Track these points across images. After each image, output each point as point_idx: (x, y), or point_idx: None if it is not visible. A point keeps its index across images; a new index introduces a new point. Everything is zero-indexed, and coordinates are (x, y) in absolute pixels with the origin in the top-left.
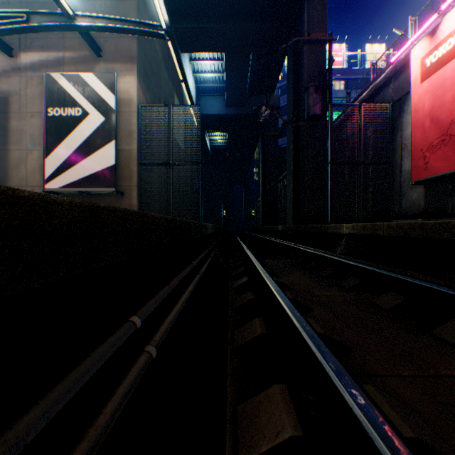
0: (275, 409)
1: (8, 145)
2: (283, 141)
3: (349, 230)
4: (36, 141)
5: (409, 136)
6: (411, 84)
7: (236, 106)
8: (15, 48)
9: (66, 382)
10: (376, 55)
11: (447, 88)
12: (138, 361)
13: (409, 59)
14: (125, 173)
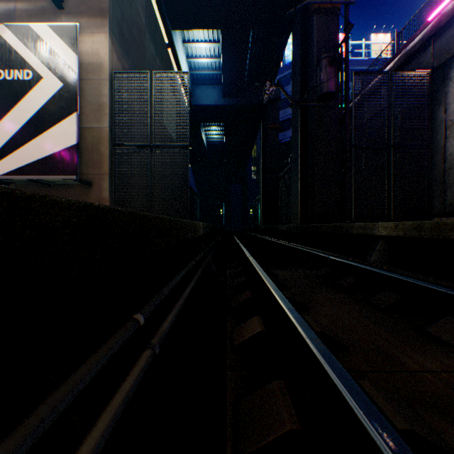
0: None
1: None
2: (283, 135)
3: (389, 231)
4: None
5: None
6: None
7: (234, 97)
8: None
9: None
10: (381, 46)
11: None
12: None
13: None
14: (93, 158)
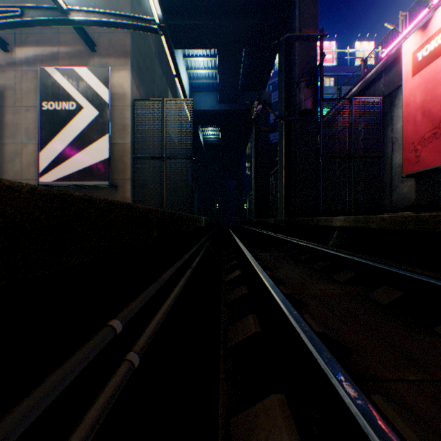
0: (273, 425)
1: (3, 139)
2: (274, 136)
3: (341, 223)
4: (31, 134)
5: (400, 130)
6: (403, 78)
7: (228, 102)
8: (10, 43)
9: (12, 417)
10: (365, 53)
11: (439, 81)
12: (116, 373)
13: (400, 53)
14: (119, 167)
